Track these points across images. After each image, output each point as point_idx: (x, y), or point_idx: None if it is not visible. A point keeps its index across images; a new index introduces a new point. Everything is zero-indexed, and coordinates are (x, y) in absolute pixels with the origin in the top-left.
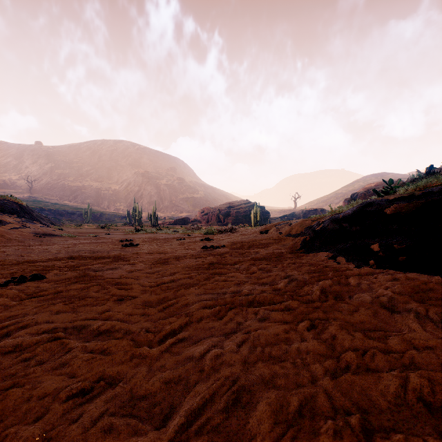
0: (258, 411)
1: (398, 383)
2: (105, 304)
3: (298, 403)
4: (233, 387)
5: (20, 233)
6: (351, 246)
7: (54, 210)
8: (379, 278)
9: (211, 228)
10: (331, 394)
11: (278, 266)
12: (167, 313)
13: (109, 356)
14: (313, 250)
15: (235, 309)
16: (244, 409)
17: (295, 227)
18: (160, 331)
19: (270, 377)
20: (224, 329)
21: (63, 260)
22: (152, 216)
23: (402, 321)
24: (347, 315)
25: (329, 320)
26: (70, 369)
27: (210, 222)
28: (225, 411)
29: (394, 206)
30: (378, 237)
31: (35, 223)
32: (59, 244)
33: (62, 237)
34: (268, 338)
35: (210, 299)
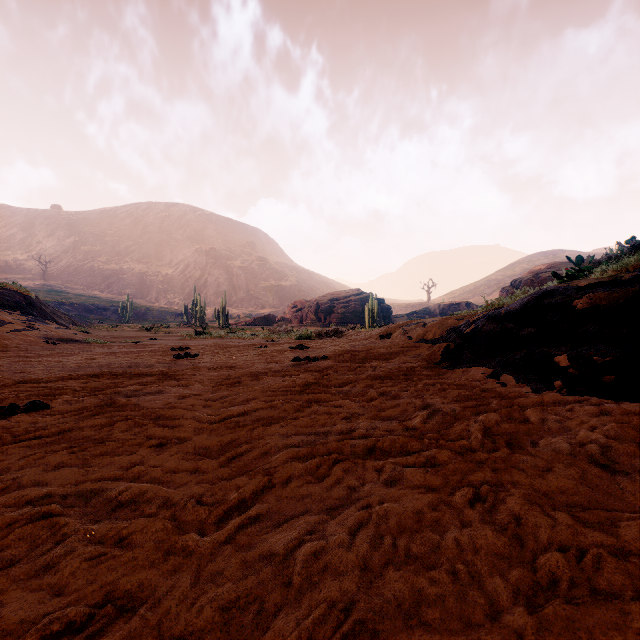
0: None
1: None
2: (135, 452)
3: None
4: (344, 623)
5: (24, 338)
6: (522, 359)
7: (79, 304)
8: (576, 411)
9: (306, 331)
10: None
11: (410, 389)
12: (234, 468)
13: (129, 550)
14: (462, 364)
15: (344, 462)
16: None
17: (432, 329)
18: (220, 503)
19: (412, 603)
20: (326, 500)
21: (81, 379)
22: (221, 313)
23: (636, 491)
24: (535, 477)
25: (505, 485)
26: (56, 578)
27: (304, 321)
28: None
29: (588, 297)
30: (566, 344)
31: (48, 323)
32: (80, 355)
33: (86, 344)
34: (404, 519)
35: (304, 444)
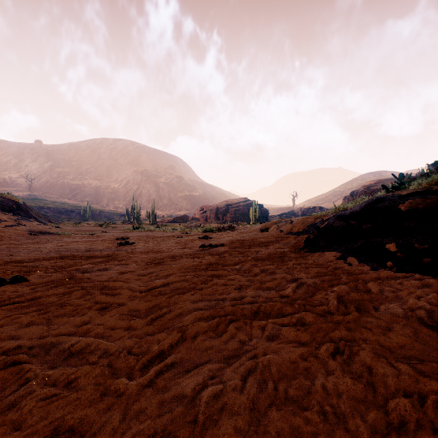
0: None
1: None
2: (85, 313)
3: None
4: None
5: (14, 231)
6: (362, 246)
7: (54, 208)
8: (405, 284)
9: (210, 226)
10: None
11: (282, 267)
12: (156, 326)
13: (75, 391)
14: (318, 249)
15: (237, 322)
16: None
17: (297, 225)
18: (145, 353)
19: None
20: (224, 351)
21: (51, 260)
22: (151, 214)
23: None
24: (380, 335)
25: (357, 341)
26: (17, 415)
27: (208, 219)
28: None
29: (409, 202)
30: (394, 235)
31: (31, 221)
32: (53, 243)
33: (57, 235)
34: (282, 368)
35: (207, 308)
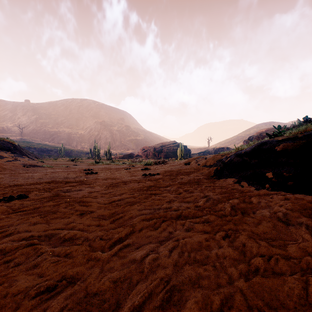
0: (188, 309)
1: (300, 286)
2: (70, 217)
3: (219, 302)
4: (166, 286)
5: (13, 165)
6: (251, 174)
7: (38, 148)
8: (274, 198)
9: (149, 161)
10: (246, 294)
11: (198, 188)
12: (116, 224)
13: (71, 258)
14: (223, 177)
15: (167, 221)
16: (176, 306)
17: (210, 160)
18: (111, 239)
19: (196, 278)
20: (159, 237)
21: (42, 184)
22: (107, 152)
23: (296, 232)
24: (253, 227)
25: (239, 230)
26: (40, 270)
27: (148, 156)
28: (161, 308)
29: (282, 145)
30: (271, 167)
31: (24, 157)
32: (40, 172)
33: (43, 167)
34: (193, 245)
35: (148, 213)
